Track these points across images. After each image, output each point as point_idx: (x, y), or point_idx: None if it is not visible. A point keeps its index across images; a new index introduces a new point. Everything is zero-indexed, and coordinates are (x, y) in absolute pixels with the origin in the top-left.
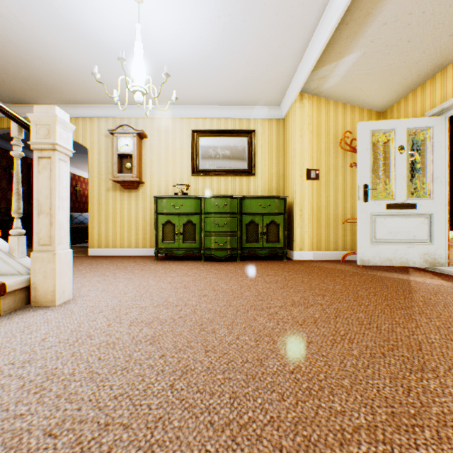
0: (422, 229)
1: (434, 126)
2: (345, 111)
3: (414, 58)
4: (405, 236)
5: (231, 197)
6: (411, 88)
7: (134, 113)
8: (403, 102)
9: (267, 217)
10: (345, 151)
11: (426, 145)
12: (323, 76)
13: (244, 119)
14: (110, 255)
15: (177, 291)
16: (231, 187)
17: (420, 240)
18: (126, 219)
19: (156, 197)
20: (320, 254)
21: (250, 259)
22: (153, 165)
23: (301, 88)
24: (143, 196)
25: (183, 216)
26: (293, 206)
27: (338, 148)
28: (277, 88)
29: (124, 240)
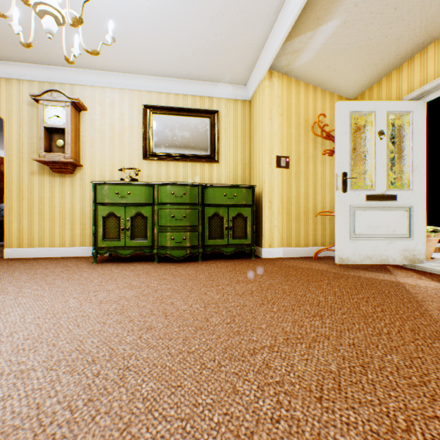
0: (402, 223)
1: (414, 111)
2: (315, 95)
3: (397, 32)
4: (385, 231)
5: (191, 184)
6: (386, 72)
7: (68, 78)
8: (376, 87)
9: (233, 209)
10: (315, 138)
11: (404, 132)
12: (296, 50)
13: (206, 98)
14: (36, 257)
15: (105, 322)
16: (191, 174)
17: (400, 235)
18: (58, 211)
19: (94, 183)
20: (291, 250)
21: (213, 258)
22: (94, 144)
23: (272, 62)
24: (81, 182)
25: (131, 207)
26: (261, 197)
27: (309, 135)
28: (244, 61)
29: (56, 237)
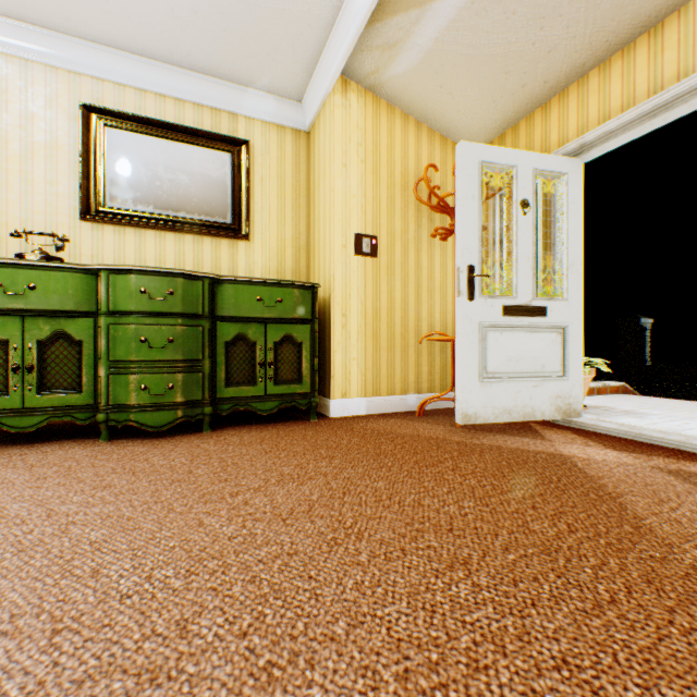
0: (555, 353)
1: (570, 174)
2: (419, 135)
3: (550, 38)
4: (531, 366)
5: (186, 274)
6: (527, 110)
7: None
8: (511, 135)
9: (276, 328)
10: (419, 209)
11: (556, 206)
12: (391, 42)
13: (224, 113)
14: None
15: None
16: (194, 258)
17: (551, 372)
18: None
19: None
20: (380, 402)
21: (236, 422)
22: None
23: (348, 56)
24: None
25: (40, 318)
26: (329, 306)
27: (409, 203)
28: (297, 48)
29: None
